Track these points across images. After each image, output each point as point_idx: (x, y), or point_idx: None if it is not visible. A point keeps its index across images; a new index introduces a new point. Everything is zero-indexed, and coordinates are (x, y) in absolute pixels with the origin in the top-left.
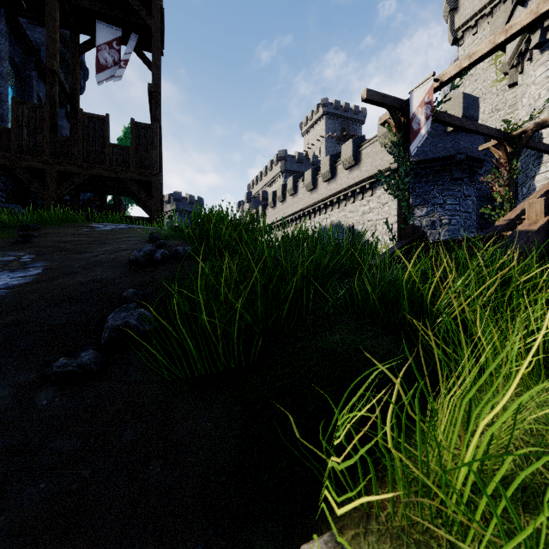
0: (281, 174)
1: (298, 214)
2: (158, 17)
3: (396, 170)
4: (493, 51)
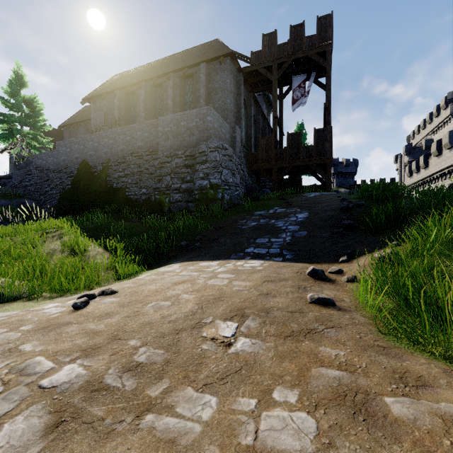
0: (452, 117)
1: None
2: (329, 58)
3: None
4: None
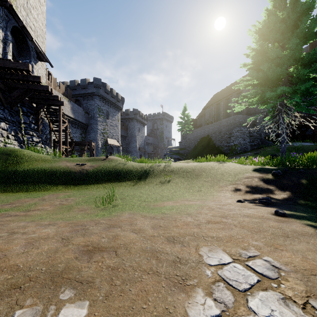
0: None
1: None
2: None
3: None
4: None
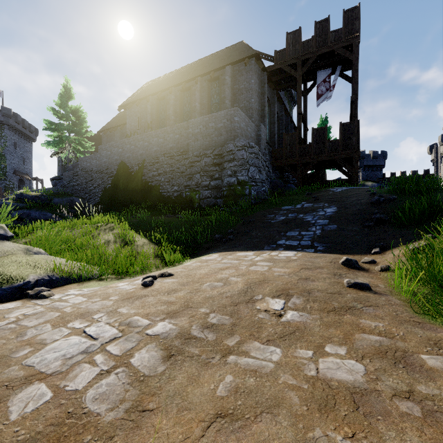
0: None
1: None
2: (357, 51)
3: None
4: None
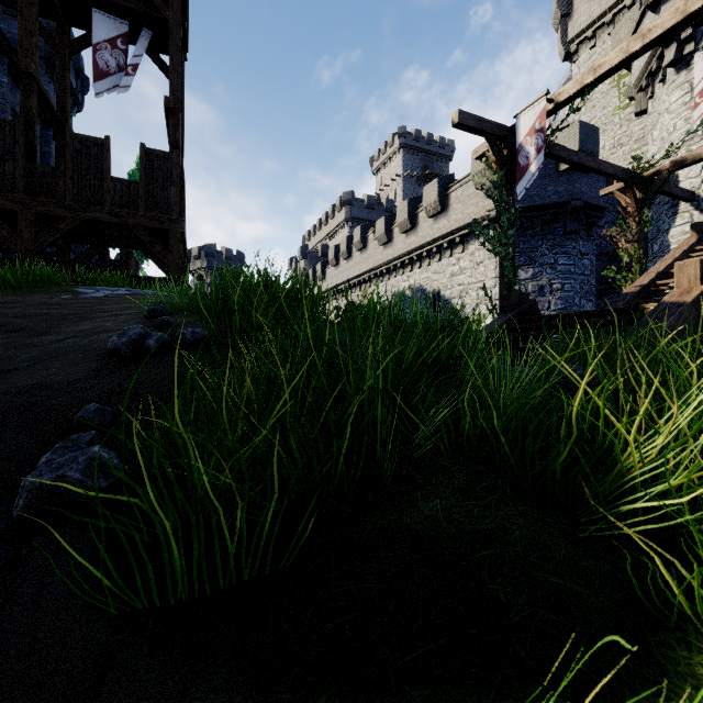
0: (346, 223)
1: (367, 274)
2: (178, 7)
3: (495, 219)
4: (626, 63)
